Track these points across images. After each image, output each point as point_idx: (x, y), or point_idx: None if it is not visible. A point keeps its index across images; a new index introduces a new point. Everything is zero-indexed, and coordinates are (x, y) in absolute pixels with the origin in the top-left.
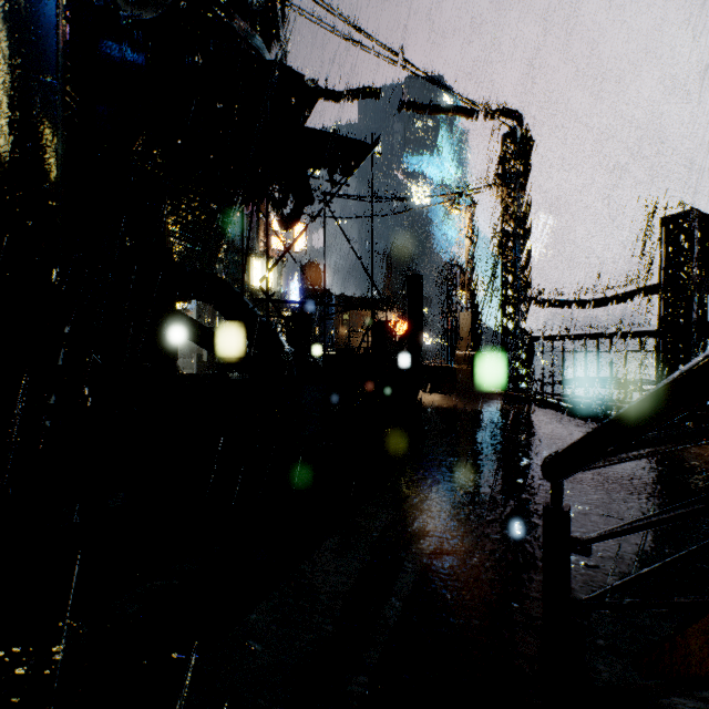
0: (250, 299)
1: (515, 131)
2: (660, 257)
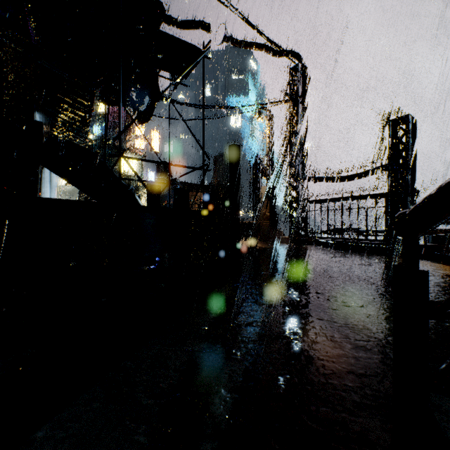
0: None
1: (298, 66)
2: (389, 145)
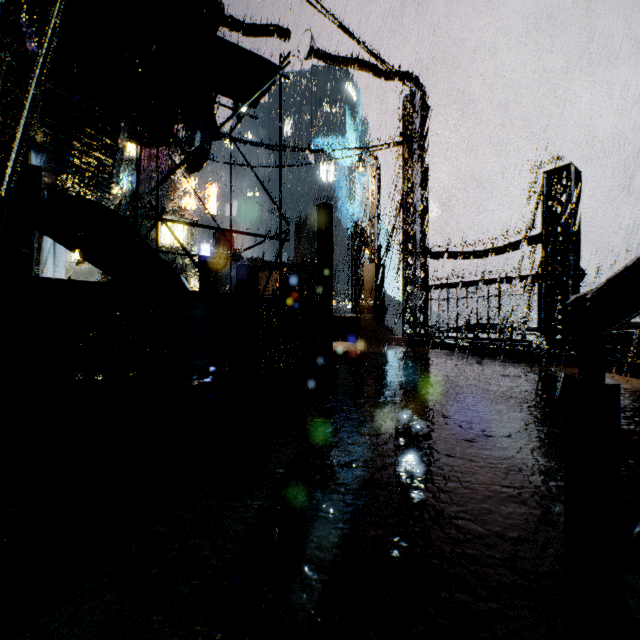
0: None
1: (415, 93)
2: (543, 207)
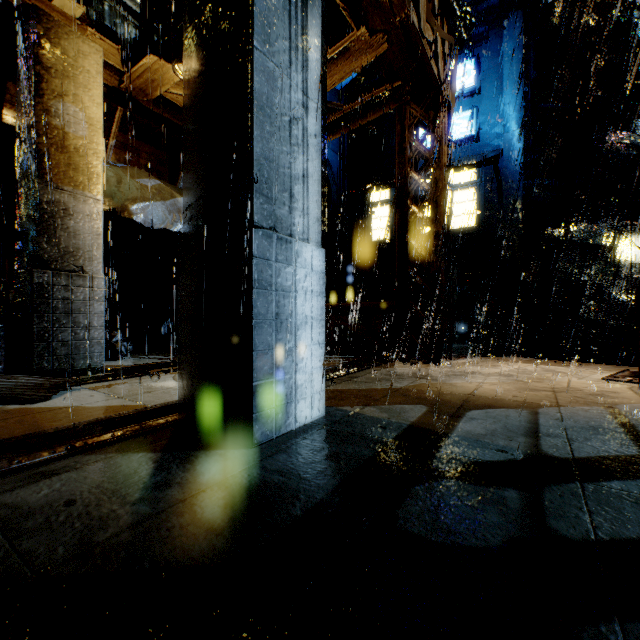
0: (620, 274)
1: None
2: None
